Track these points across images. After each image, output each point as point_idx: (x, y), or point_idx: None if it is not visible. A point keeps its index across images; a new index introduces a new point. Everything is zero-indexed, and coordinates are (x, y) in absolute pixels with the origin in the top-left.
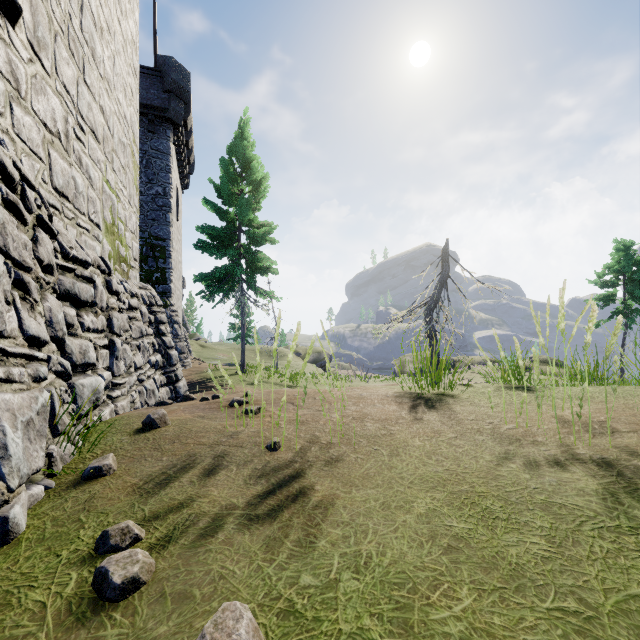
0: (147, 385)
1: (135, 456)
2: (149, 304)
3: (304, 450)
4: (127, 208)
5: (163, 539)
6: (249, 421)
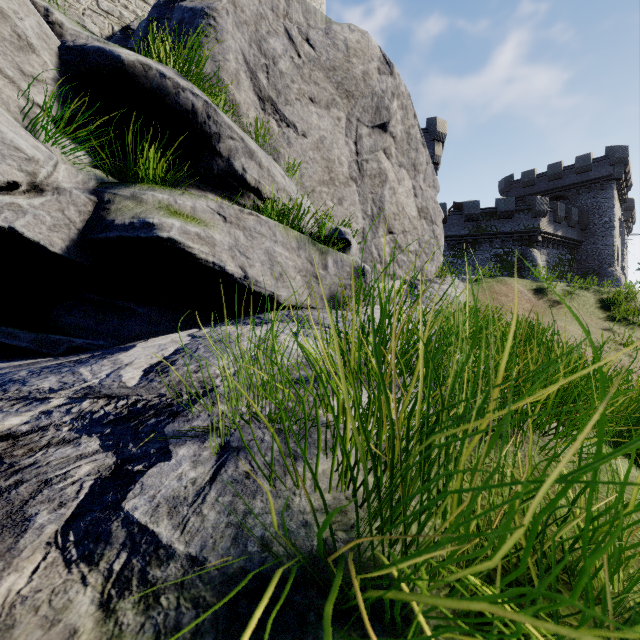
0: None
1: None
2: None
3: None
4: None
5: None
6: None
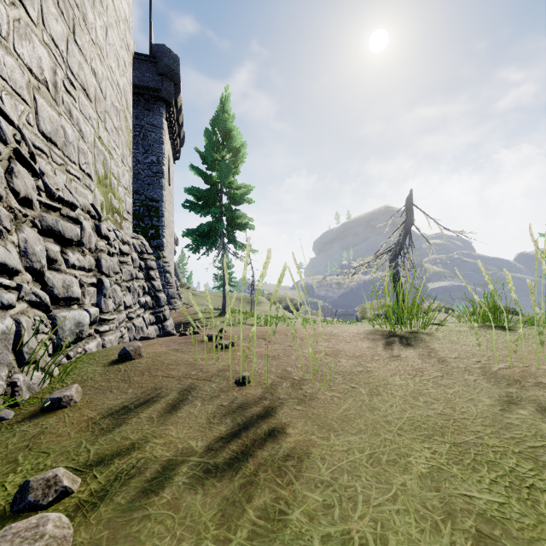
0: (136, 322)
1: (102, 387)
2: (140, 252)
3: (275, 386)
4: (120, 166)
5: (97, 494)
6: (221, 355)
